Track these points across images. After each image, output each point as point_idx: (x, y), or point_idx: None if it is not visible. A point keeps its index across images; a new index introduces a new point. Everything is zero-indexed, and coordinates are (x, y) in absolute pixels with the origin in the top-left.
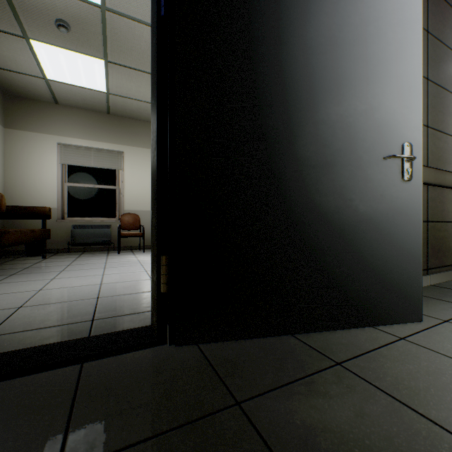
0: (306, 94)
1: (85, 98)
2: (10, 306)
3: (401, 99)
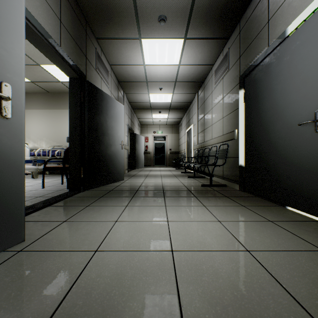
0: (108, 128)
1: None
2: None
3: (121, 131)
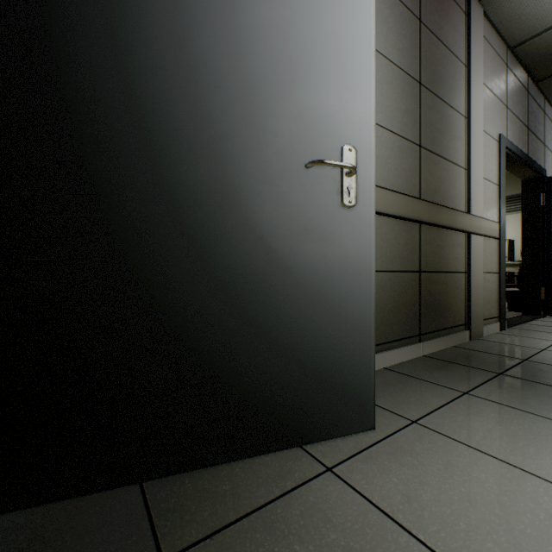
0: (157, 36)
1: None
2: None
3: (340, 75)
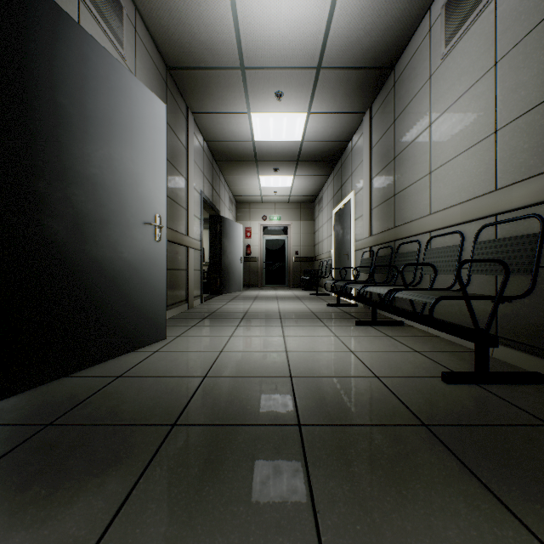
0: (86, 156)
1: None
2: None
3: (155, 183)
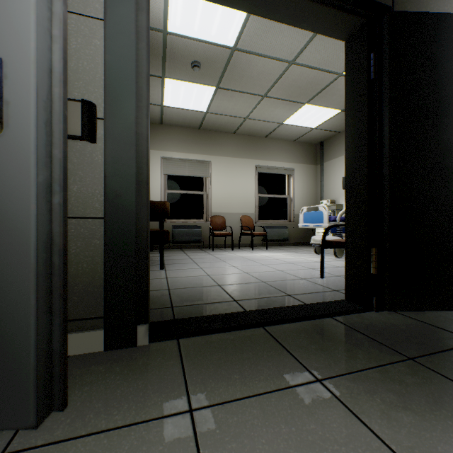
0: None
1: (186, 118)
2: (210, 284)
3: None
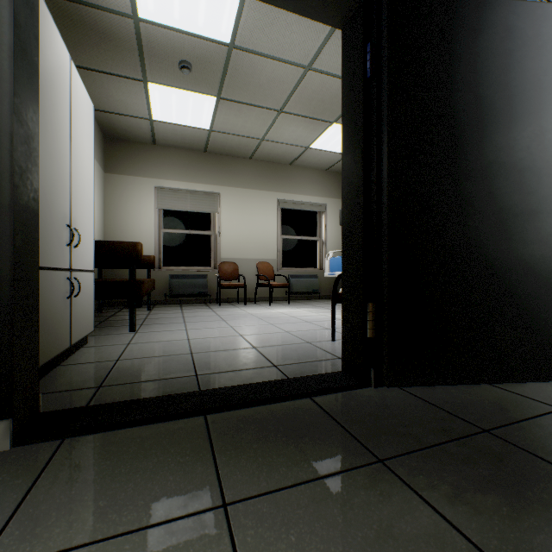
0: (510, 142)
1: (185, 137)
2: (180, 352)
3: None
